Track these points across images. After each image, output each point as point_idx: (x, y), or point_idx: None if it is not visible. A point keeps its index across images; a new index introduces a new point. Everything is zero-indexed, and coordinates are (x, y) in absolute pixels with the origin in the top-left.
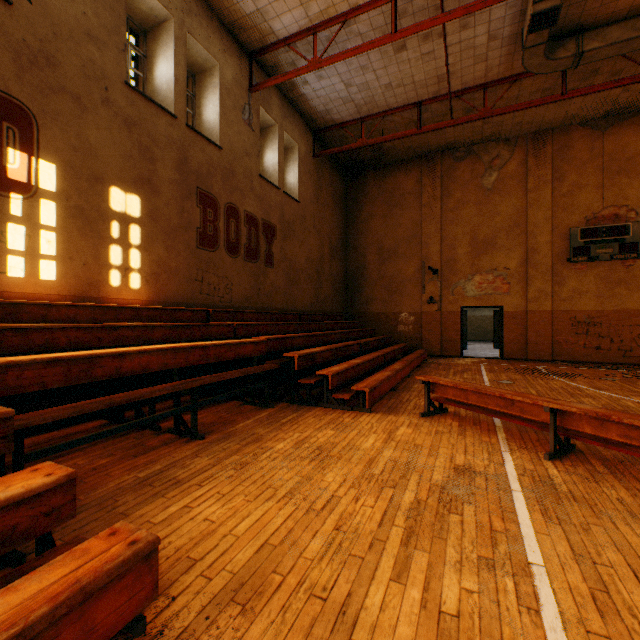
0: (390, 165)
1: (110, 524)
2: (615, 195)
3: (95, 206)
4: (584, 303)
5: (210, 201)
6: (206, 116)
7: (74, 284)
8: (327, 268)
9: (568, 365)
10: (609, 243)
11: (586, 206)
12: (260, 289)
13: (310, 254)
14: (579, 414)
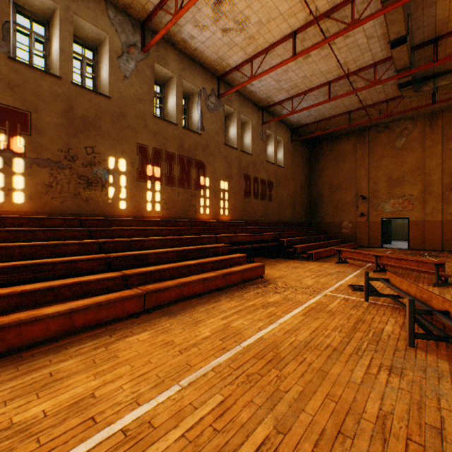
0: (336, 137)
1: None
2: None
3: (217, 188)
4: None
5: (248, 177)
6: (245, 141)
7: (212, 214)
8: (298, 198)
9: (449, 253)
10: None
11: None
12: (266, 212)
13: (289, 192)
14: (384, 257)
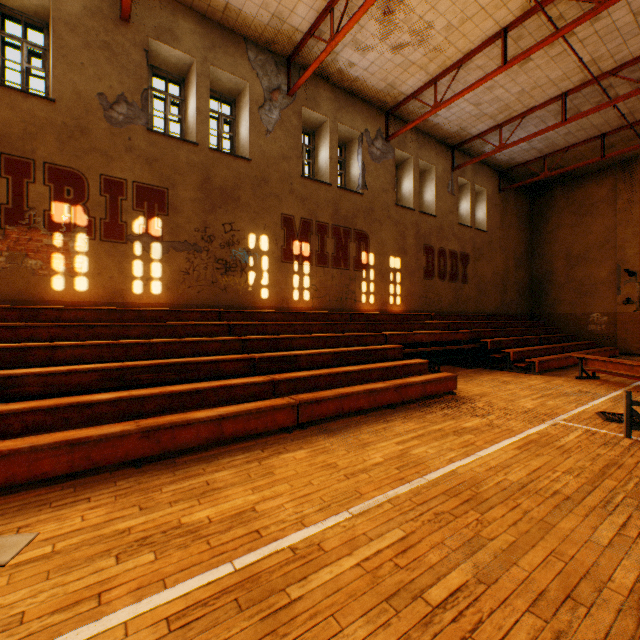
0: (579, 178)
1: None
2: None
3: (385, 268)
4: None
5: (429, 250)
6: (425, 198)
7: (378, 304)
8: (511, 277)
9: None
10: None
11: None
12: (458, 299)
13: (495, 269)
14: None
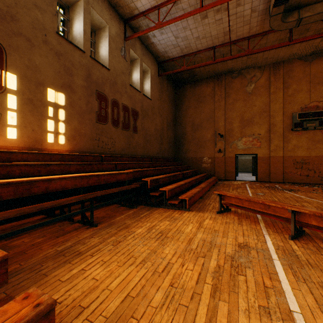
0: (198, 81)
1: (35, 281)
2: (316, 95)
3: (39, 98)
4: (300, 152)
5: (103, 97)
6: (101, 53)
7: (27, 141)
8: (165, 134)
9: (292, 185)
10: (313, 121)
11: (301, 101)
12: (130, 145)
13: (156, 127)
14: (309, 214)
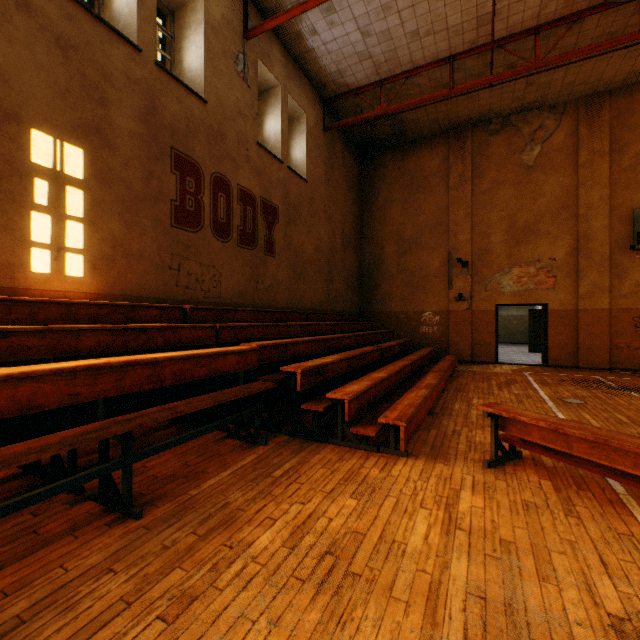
0: (411, 143)
1: None
2: None
3: (4, 154)
4: None
5: (190, 167)
6: (187, 62)
7: None
8: (339, 260)
9: (635, 375)
10: None
11: None
12: (258, 282)
13: (320, 243)
14: None
